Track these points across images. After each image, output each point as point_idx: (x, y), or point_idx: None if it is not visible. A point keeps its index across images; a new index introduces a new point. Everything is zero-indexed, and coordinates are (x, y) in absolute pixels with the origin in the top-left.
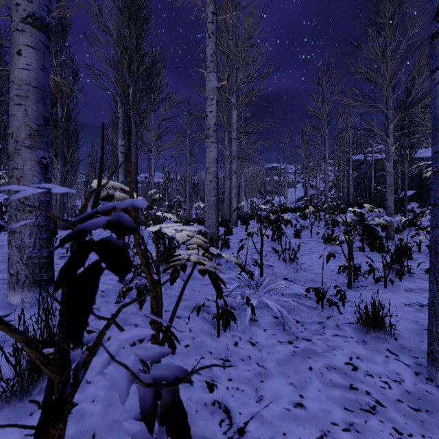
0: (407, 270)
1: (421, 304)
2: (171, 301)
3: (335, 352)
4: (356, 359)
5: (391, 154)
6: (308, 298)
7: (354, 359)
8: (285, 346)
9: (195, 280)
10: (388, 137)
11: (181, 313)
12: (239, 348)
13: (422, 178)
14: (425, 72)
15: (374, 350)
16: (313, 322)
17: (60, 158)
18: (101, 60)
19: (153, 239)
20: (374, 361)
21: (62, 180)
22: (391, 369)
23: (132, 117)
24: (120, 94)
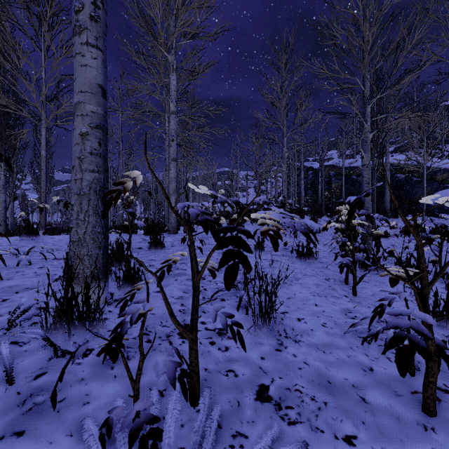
0: None
1: None
2: None
3: None
4: None
5: (369, 143)
6: None
7: None
8: None
9: None
10: (365, 122)
11: None
12: None
13: None
14: (417, 34)
15: None
16: None
17: None
18: None
19: None
20: None
21: None
22: None
23: None
24: None
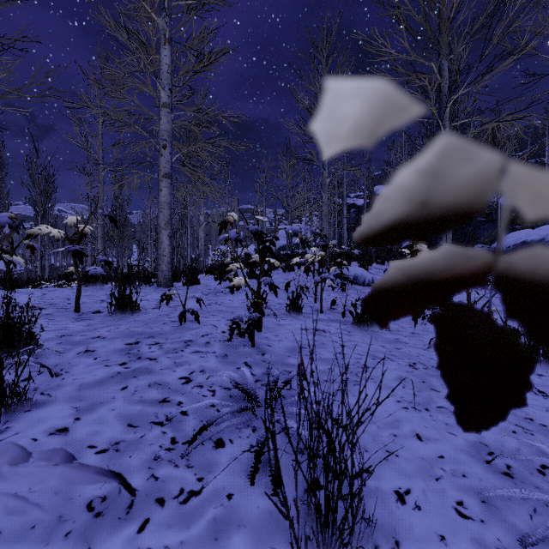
0: None
1: None
2: None
3: None
4: None
5: None
6: None
7: None
8: None
9: None
10: (443, 127)
11: None
12: None
13: None
14: None
15: None
16: None
17: None
18: None
19: None
20: None
21: None
22: None
23: None
24: None
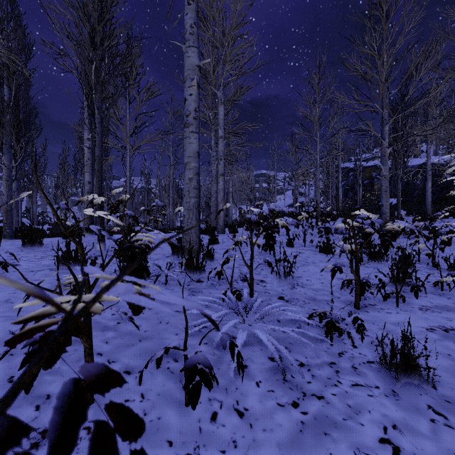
0: (422, 285)
1: (445, 327)
2: (123, 343)
3: (360, 418)
4: (392, 429)
5: (386, 157)
6: (311, 325)
7: (390, 431)
8: (289, 413)
9: (164, 305)
10: (384, 139)
11: (133, 363)
12: (218, 426)
13: (443, 174)
14: (423, 69)
15: (413, 410)
16: (322, 364)
17: (6, 150)
18: (62, 36)
19: (116, 250)
20: (417, 431)
21: (10, 177)
22: (446, 446)
23: (95, 101)
24: (80, 72)
